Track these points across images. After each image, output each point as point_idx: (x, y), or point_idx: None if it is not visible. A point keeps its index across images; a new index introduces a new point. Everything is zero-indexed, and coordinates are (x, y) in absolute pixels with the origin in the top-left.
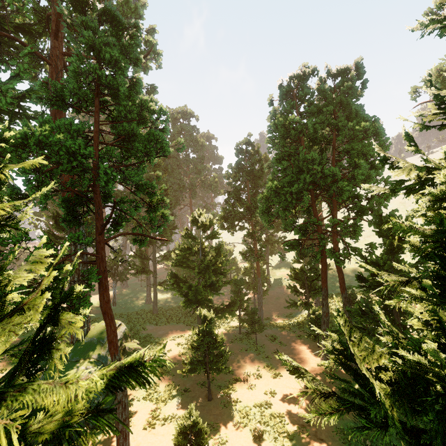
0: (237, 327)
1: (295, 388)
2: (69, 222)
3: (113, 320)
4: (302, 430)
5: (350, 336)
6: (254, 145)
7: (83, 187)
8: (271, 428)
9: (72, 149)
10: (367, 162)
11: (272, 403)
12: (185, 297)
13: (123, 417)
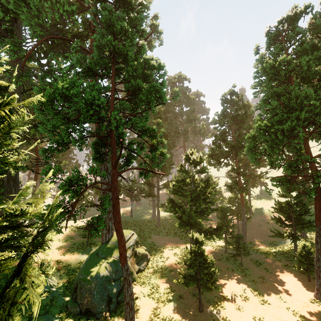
0: (223, 247)
1: None
2: (96, 159)
3: (123, 237)
4: None
5: None
6: (237, 94)
7: (101, 132)
8: None
9: (90, 100)
10: None
11: None
12: (180, 219)
13: (130, 316)
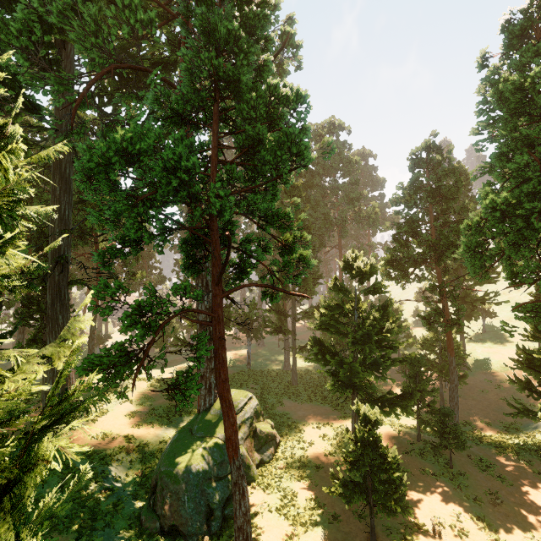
0: (414, 429)
1: None
2: (187, 269)
3: (231, 408)
4: None
5: None
6: (440, 149)
7: (194, 220)
8: None
9: (171, 162)
10: None
11: None
12: (334, 376)
13: None
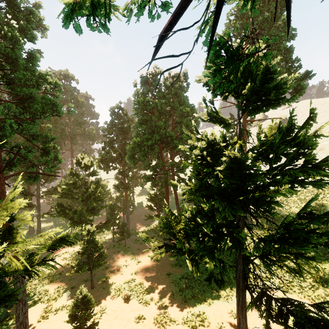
0: (112, 239)
1: (150, 266)
2: None
3: None
4: (153, 287)
5: (171, 216)
6: (123, 110)
7: None
8: (135, 292)
9: None
10: (189, 129)
11: (136, 278)
12: (71, 220)
13: (23, 311)
